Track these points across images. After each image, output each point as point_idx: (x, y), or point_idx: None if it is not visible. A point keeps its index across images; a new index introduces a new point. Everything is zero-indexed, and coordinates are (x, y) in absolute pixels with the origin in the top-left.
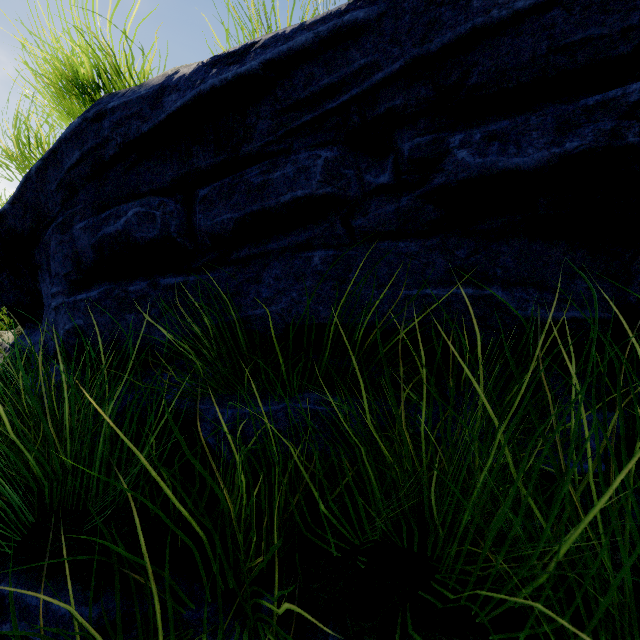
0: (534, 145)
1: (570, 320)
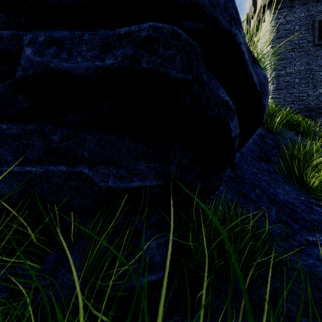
0: (83, 55)
1: (138, 187)
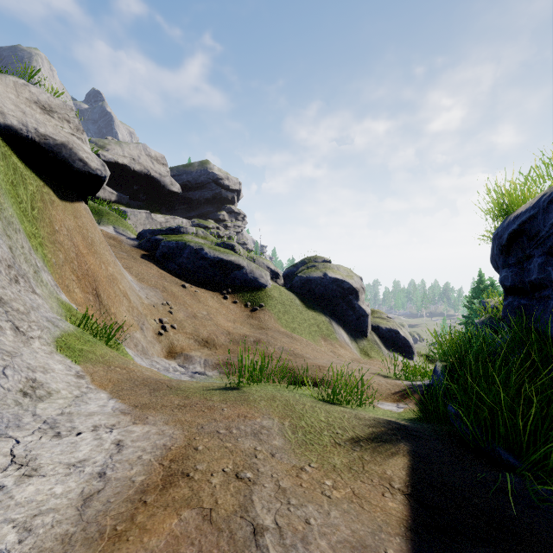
0: None
1: None
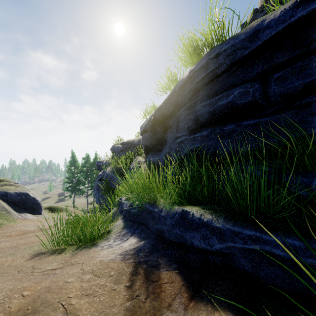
0: None
1: None
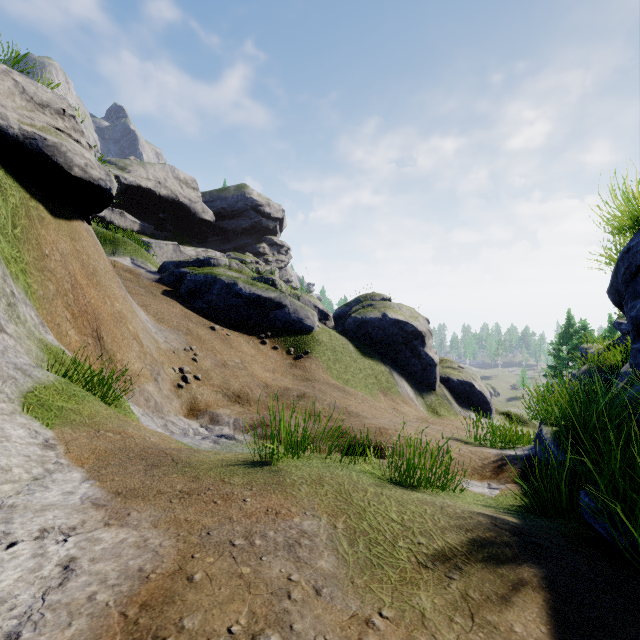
0: None
1: None
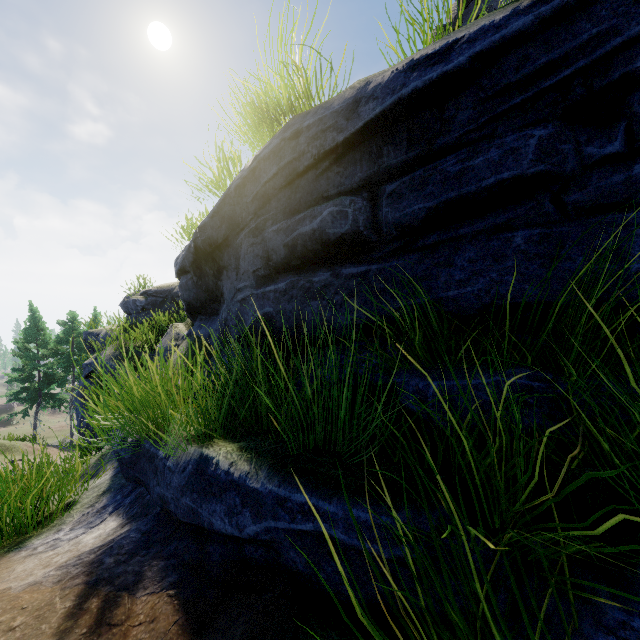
0: None
1: None
